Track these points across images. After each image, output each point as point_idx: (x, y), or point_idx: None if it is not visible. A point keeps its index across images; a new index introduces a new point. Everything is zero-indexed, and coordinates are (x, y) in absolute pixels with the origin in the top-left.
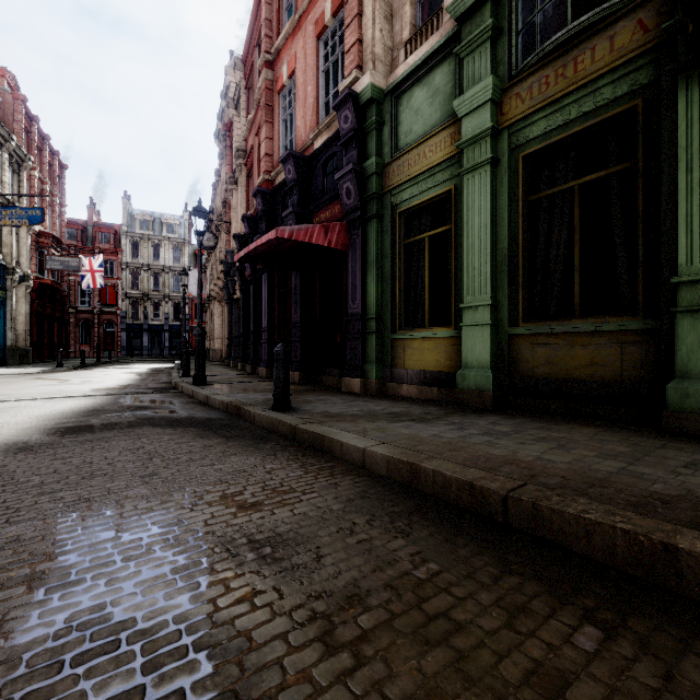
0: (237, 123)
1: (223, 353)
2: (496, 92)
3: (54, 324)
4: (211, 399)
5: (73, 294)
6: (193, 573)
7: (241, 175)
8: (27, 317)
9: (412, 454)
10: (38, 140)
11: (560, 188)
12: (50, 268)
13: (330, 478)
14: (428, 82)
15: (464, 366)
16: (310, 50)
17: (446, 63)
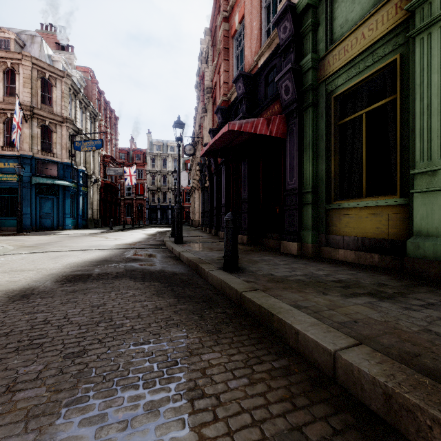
0: (207, 72)
1: (200, 222)
2: None
3: (112, 206)
4: (181, 255)
5: (123, 189)
6: None
7: (209, 104)
8: (98, 202)
9: (438, 392)
10: (104, 104)
11: None
12: (109, 174)
13: (289, 406)
14: None
15: (416, 235)
16: None
17: None
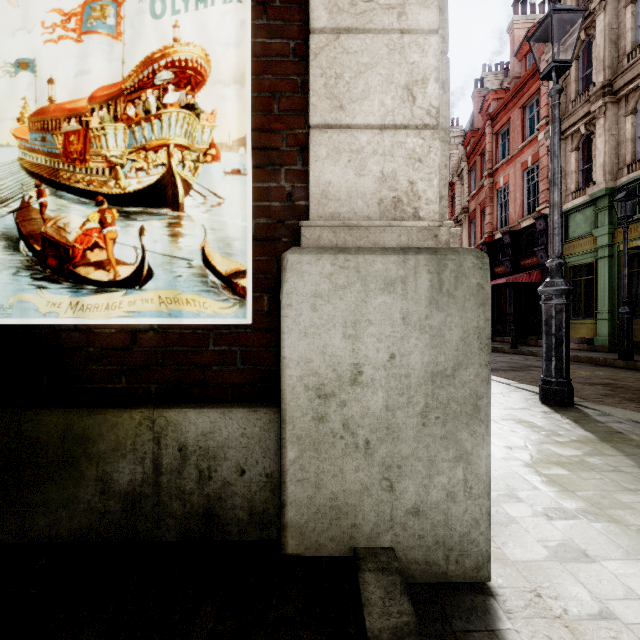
0: (459, 184)
1: None
2: (610, 230)
3: None
4: None
5: None
6: (518, 358)
7: (465, 222)
8: None
9: None
10: None
11: (637, 270)
12: None
13: (536, 357)
14: (583, 213)
15: (597, 336)
16: (518, 176)
17: (591, 208)
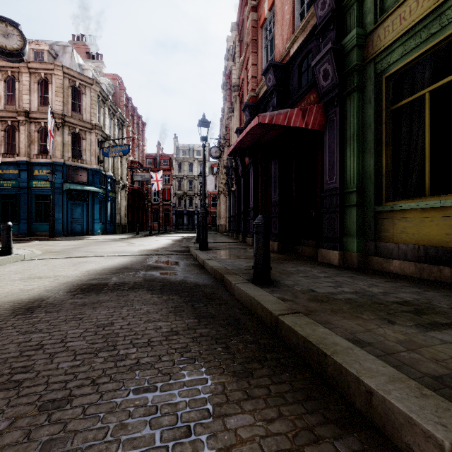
0: (234, 70)
1: (226, 227)
2: None
3: (139, 211)
4: (205, 263)
5: (150, 195)
6: None
7: (235, 103)
8: (126, 207)
9: None
10: (132, 111)
11: None
12: (136, 180)
13: None
14: None
15: None
16: None
17: None
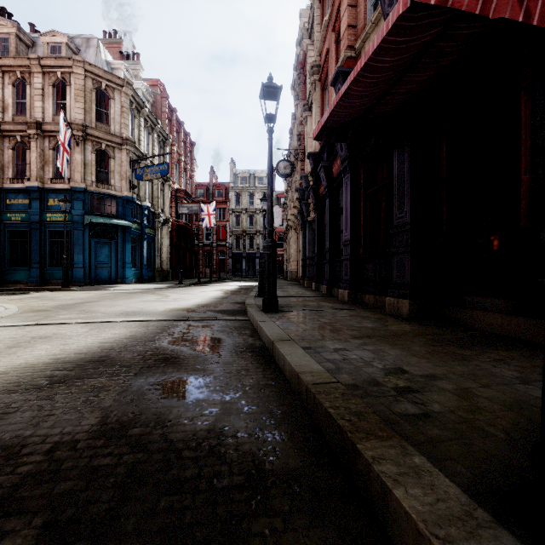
0: (311, 51)
1: (298, 274)
2: None
3: (187, 253)
4: (277, 353)
5: (201, 234)
6: None
7: (315, 92)
8: (168, 248)
9: None
10: (177, 126)
11: None
12: (181, 213)
13: None
14: None
15: None
16: None
17: None
